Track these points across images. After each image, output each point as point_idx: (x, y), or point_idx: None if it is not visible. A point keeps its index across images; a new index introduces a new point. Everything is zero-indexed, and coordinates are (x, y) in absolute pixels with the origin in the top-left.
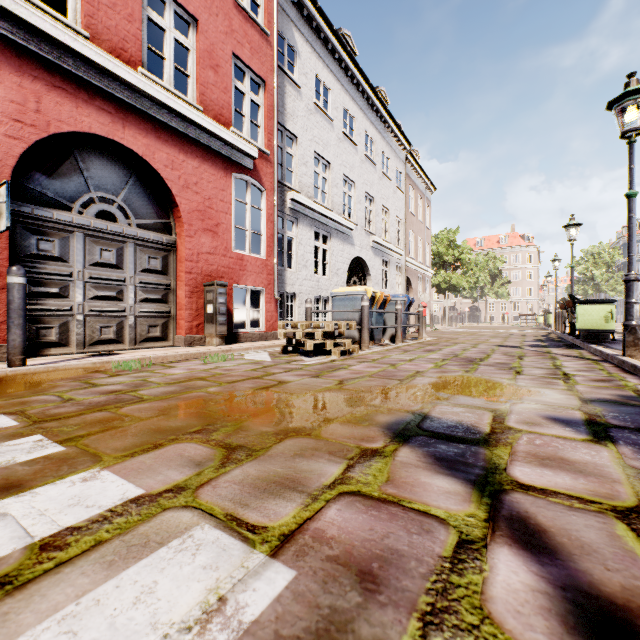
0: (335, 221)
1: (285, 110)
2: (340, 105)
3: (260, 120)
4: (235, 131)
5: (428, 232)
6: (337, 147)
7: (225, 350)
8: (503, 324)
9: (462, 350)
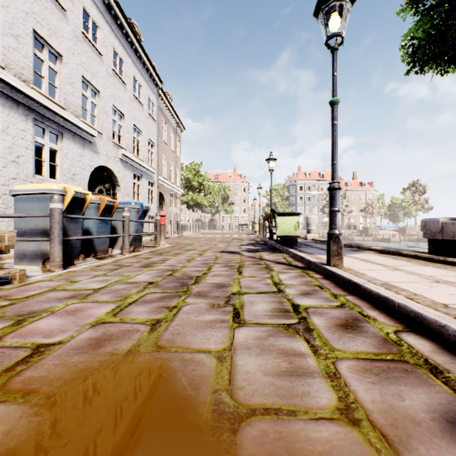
0: (69, 121)
1: None
2: (78, 2)
3: None
4: None
5: (179, 160)
6: (73, 44)
7: None
8: (229, 231)
9: (187, 261)
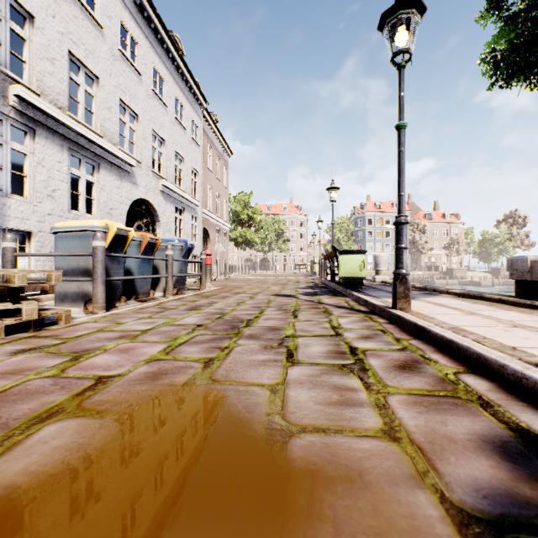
0: (106, 149)
1: None
2: (116, 17)
3: None
4: None
5: (226, 190)
6: (111, 64)
7: None
8: (284, 272)
9: (236, 304)
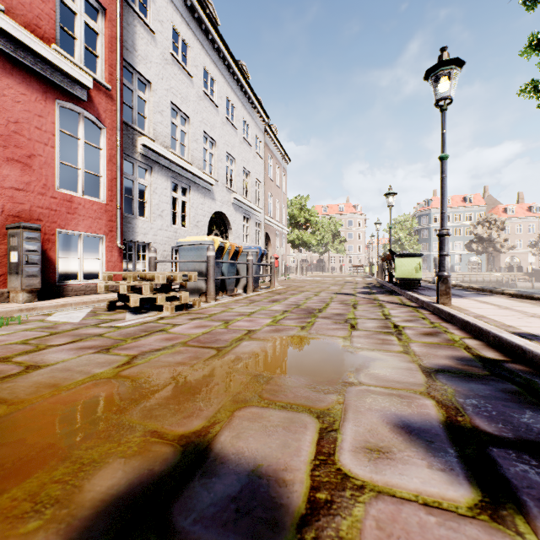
0: (194, 174)
1: (136, 51)
2: (200, 64)
3: (99, 49)
4: (59, 50)
5: (284, 196)
6: (197, 104)
7: (25, 309)
8: (341, 273)
9: (305, 299)
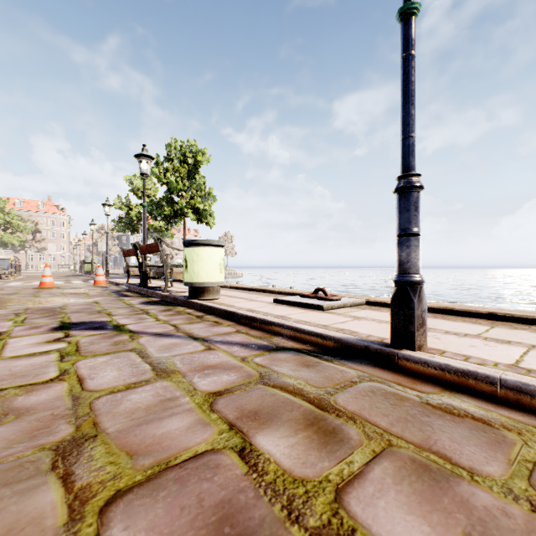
0: None
1: None
2: None
3: None
4: None
5: None
6: None
7: None
8: None
9: None
